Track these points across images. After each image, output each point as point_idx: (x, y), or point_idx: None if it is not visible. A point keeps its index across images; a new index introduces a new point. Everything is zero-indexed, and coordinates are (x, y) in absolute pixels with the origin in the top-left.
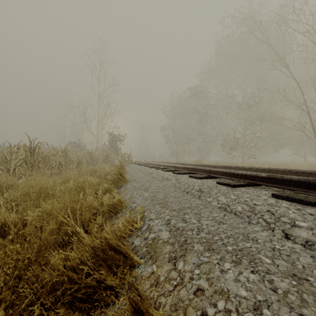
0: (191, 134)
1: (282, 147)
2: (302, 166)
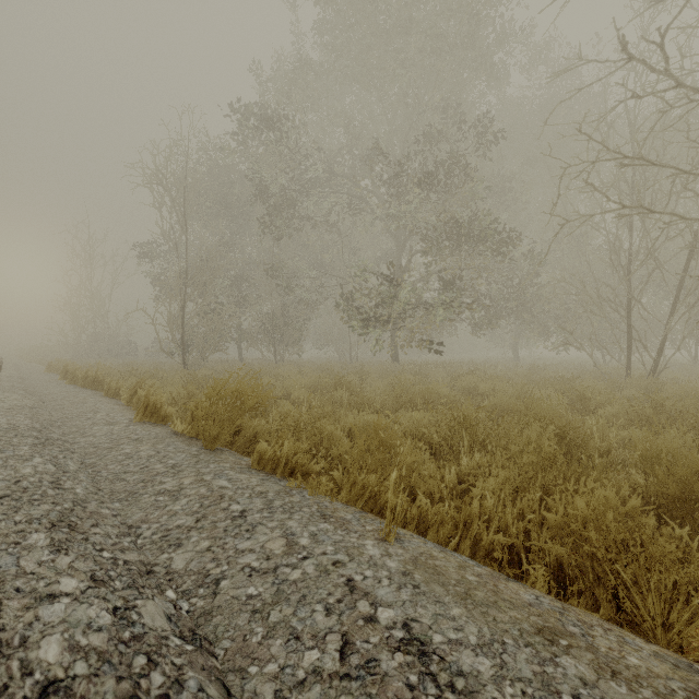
0: (245, 276)
1: (494, 324)
2: (634, 389)
